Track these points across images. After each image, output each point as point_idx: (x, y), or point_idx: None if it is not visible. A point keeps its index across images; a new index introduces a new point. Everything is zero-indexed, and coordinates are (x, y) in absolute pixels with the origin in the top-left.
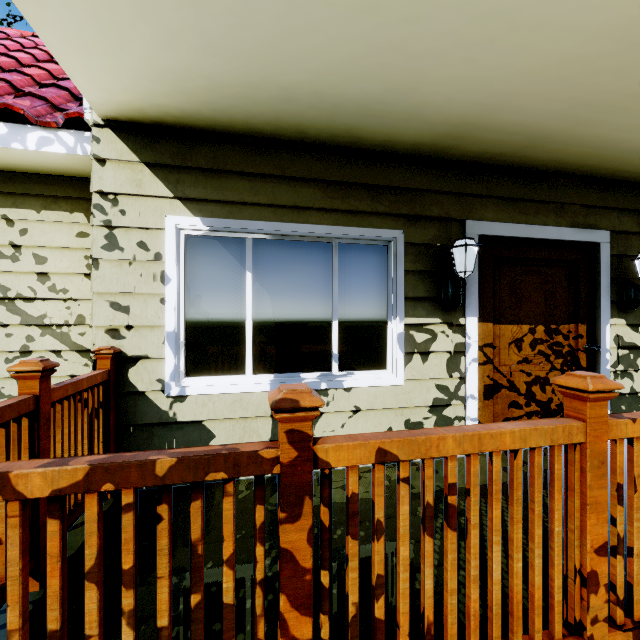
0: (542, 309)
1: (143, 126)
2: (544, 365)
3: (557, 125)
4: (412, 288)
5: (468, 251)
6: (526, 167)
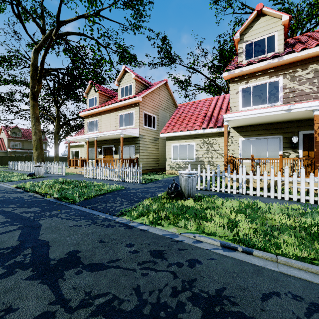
0: None
1: (236, 127)
2: None
3: (310, 116)
4: (284, 145)
5: (294, 138)
6: None
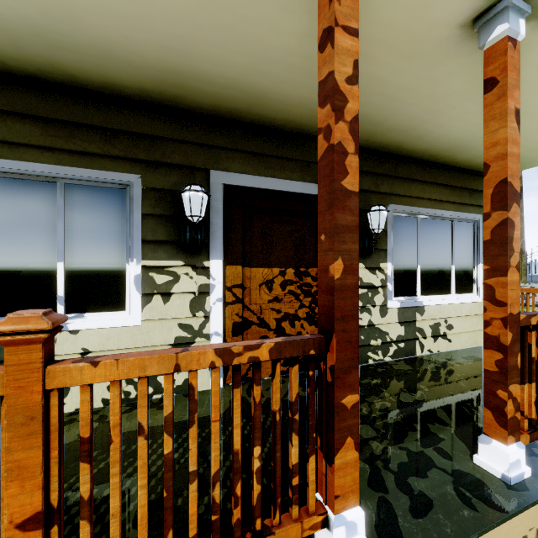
0: (292, 254)
1: None
2: (294, 303)
3: (261, 82)
4: (152, 231)
5: (193, 196)
6: (271, 126)
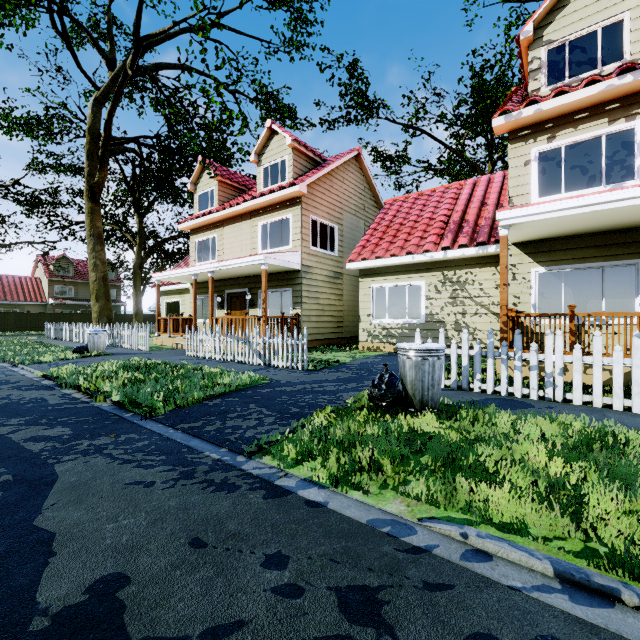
0: None
1: (524, 242)
2: None
3: None
4: None
5: None
6: None
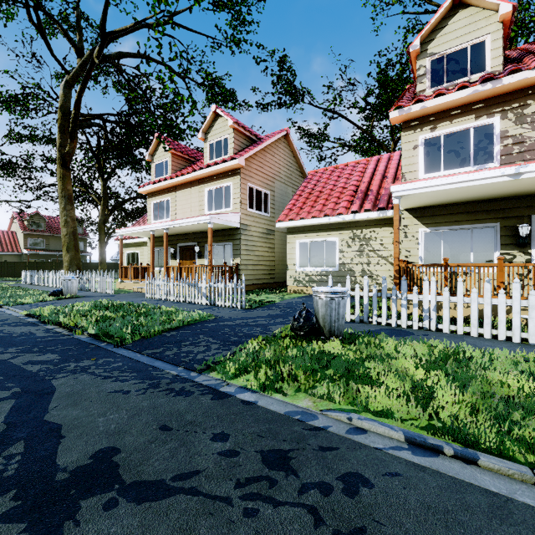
0: None
1: (413, 208)
2: None
3: None
4: (504, 241)
5: (523, 228)
6: None
